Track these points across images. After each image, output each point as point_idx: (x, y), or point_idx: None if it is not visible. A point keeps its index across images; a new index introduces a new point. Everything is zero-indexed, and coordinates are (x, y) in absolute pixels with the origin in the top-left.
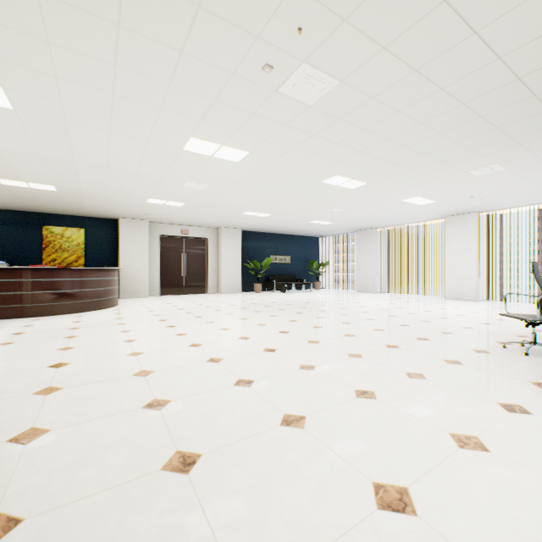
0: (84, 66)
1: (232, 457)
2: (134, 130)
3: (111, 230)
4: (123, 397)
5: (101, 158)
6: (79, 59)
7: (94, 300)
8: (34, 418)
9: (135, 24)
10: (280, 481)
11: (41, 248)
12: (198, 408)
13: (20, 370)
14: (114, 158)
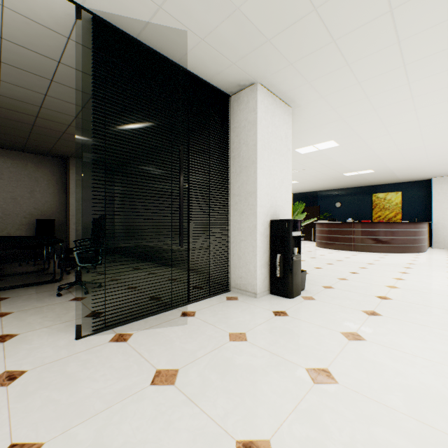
0: (359, 118)
1: (395, 322)
2: (403, 127)
3: (423, 190)
4: (369, 290)
5: (391, 148)
6: (356, 117)
7: (399, 245)
8: (332, 284)
9: (374, 92)
10: (408, 336)
11: (370, 209)
12: (403, 306)
13: (337, 270)
14: (400, 144)
